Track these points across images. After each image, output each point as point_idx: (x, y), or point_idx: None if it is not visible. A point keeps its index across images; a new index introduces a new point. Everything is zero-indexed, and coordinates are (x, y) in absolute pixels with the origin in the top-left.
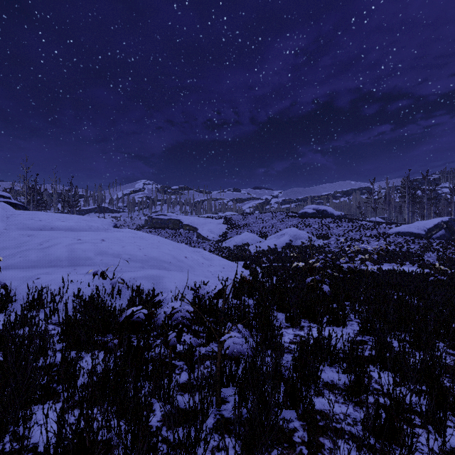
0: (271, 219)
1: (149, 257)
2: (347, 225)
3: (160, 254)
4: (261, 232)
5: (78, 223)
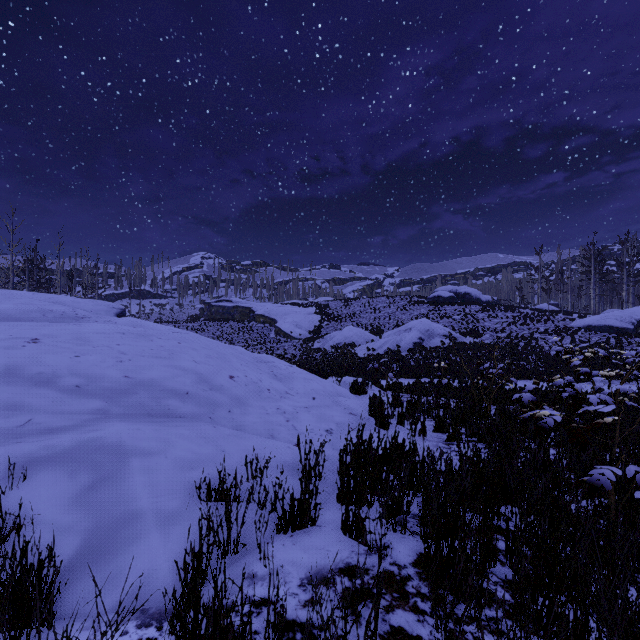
0: (387, 306)
1: (136, 380)
2: (504, 316)
3: (168, 371)
4: (373, 325)
5: (20, 305)
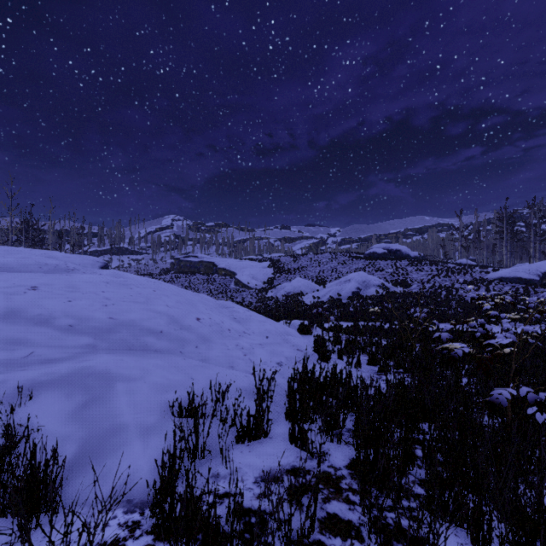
0: (330, 261)
1: (119, 321)
2: (430, 269)
3: (145, 314)
4: (318, 277)
5: (20, 259)
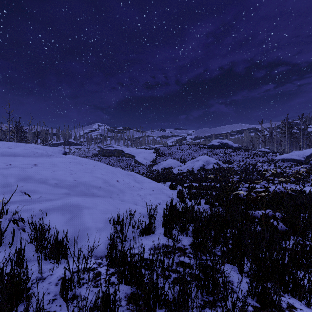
0: (188, 149)
1: (79, 181)
2: (244, 154)
3: (91, 178)
4: (181, 158)
5: (23, 150)
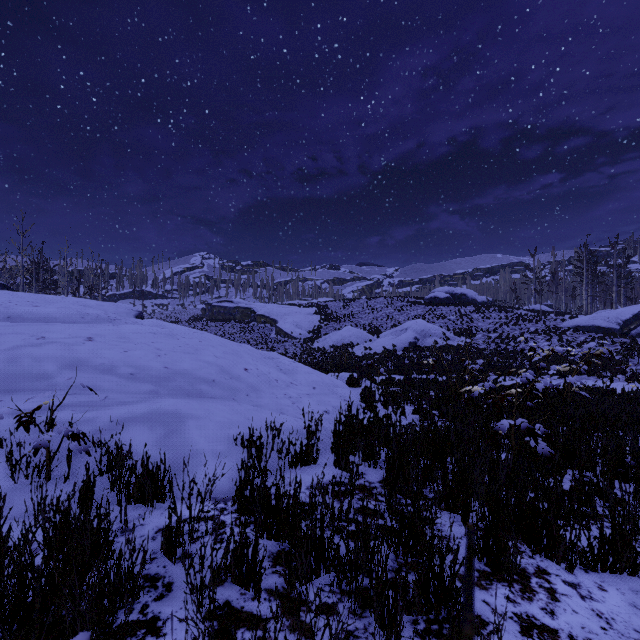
0: (385, 307)
1: (173, 370)
2: (498, 316)
3: (196, 364)
4: (371, 326)
5: (62, 309)
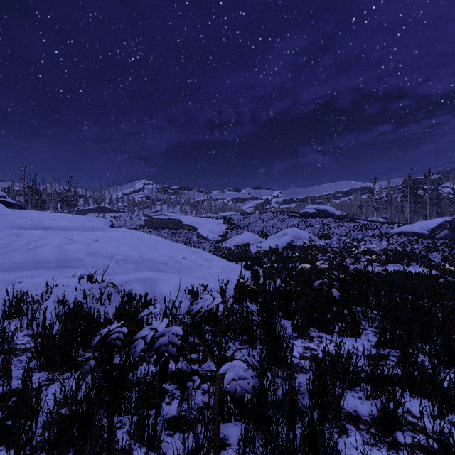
0: (271, 219)
1: (145, 257)
2: (348, 225)
3: (156, 254)
4: (262, 232)
5: (72, 222)
